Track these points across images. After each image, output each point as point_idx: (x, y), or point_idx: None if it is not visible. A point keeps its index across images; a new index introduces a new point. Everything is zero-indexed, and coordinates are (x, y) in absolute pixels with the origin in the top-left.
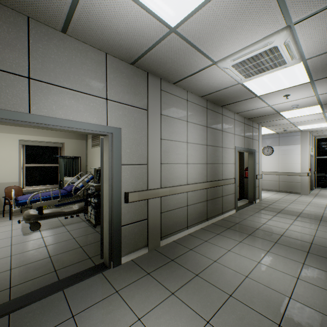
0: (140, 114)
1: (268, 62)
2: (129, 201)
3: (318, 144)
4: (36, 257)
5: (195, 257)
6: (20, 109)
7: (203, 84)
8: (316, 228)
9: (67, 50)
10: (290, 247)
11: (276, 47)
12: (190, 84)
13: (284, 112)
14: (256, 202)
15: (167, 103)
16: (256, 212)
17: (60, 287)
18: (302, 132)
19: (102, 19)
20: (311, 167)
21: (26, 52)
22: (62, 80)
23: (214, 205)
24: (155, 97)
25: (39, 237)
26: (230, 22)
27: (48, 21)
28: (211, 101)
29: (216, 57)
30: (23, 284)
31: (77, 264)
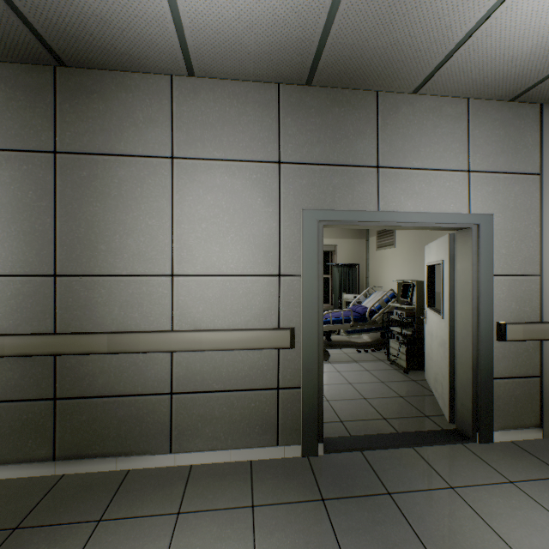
0: (525, 184)
1: None
2: (506, 338)
3: None
4: (346, 394)
5: None
6: (369, 207)
7: None
8: None
9: (416, 116)
10: None
11: None
12: None
13: None
14: None
15: None
16: None
17: (406, 441)
18: None
19: (493, 49)
20: None
21: (374, 137)
22: (410, 159)
23: None
24: None
25: (333, 370)
26: None
27: (401, 87)
28: None
29: None
30: (354, 423)
31: (411, 419)
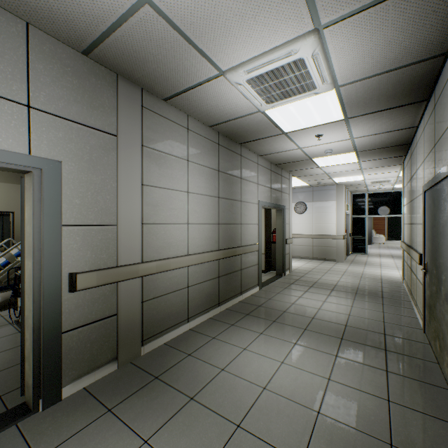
0: (103, 141)
1: (294, 82)
2: (78, 287)
3: (354, 201)
4: None
5: (194, 367)
6: None
7: (210, 106)
8: (351, 304)
9: None
10: (322, 333)
11: (303, 60)
12: (191, 103)
13: (317, 159)
14: (286, 274)
15: (153, 129)
16: (285, 288)
17: None
18: (338, 185)
19: None
20: (347, 228)
21: None
22: None
23: (229, 283)
24: (131, 117)
25: None
26: (236, 4)
27: None
28: (225, 135)
29: (224, 63)
30: None
31: None
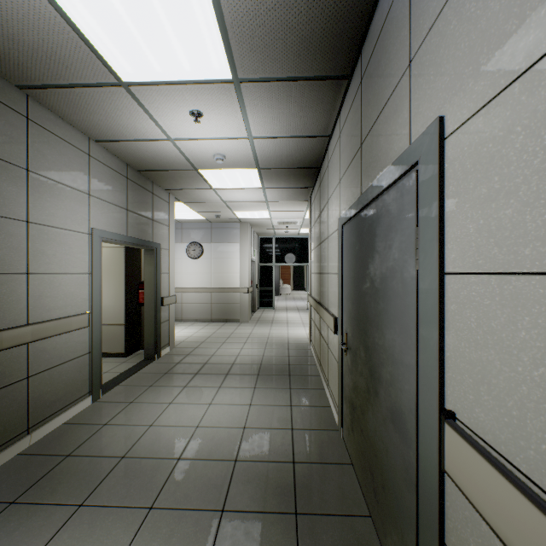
0: None
1: None
2: None
3: (262, 245)
4: None
5: None
6: None
7: None
8: (250, 399)
9: None
10: (186, 508)
11: None
12: None
13: (206, 171)
14: (163, 353)
15: None
16: (150, 387)
17: None
18: (242, 223)
19: None
20: (254, 278)
21: None
22: None
23: None
24: None
25: None
26: None
27: None
28: None
29: None
30: None
31: None
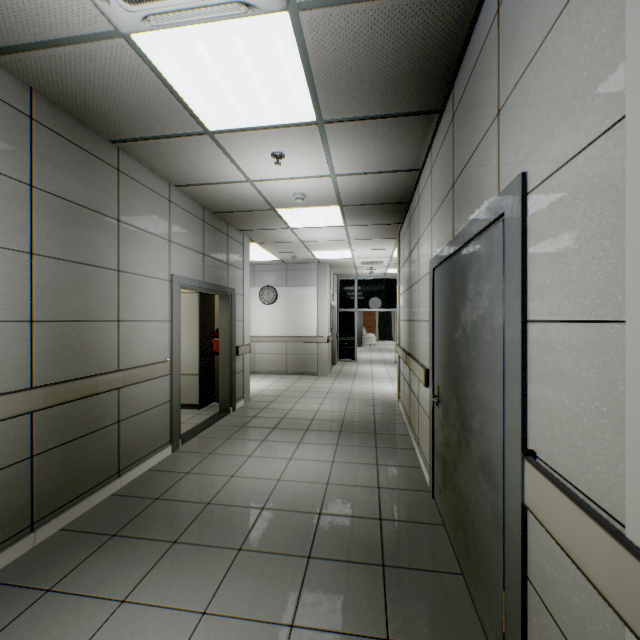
0: None
1: None
2: None
3: (342, 289)
4: None
5: None
6: None
7: None
8: (332, 456)
9: None
10: (273, 552)
11: None
12: None
13: (284, 210)
14: (238, 406)
15: None
16: (227, 440)
17: None
18: (321, 264)
19: None
20: (333, 326)
21: None
22: None
23: (77, 461)
24: None
25: None
26: None
27: None
28: (57, 101)
29: None
30: None
31: None
